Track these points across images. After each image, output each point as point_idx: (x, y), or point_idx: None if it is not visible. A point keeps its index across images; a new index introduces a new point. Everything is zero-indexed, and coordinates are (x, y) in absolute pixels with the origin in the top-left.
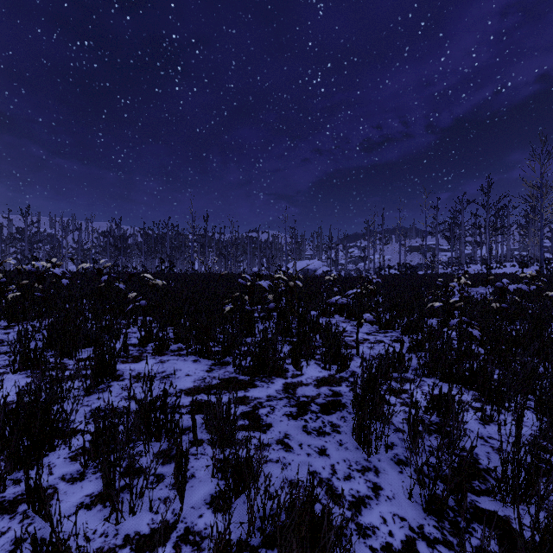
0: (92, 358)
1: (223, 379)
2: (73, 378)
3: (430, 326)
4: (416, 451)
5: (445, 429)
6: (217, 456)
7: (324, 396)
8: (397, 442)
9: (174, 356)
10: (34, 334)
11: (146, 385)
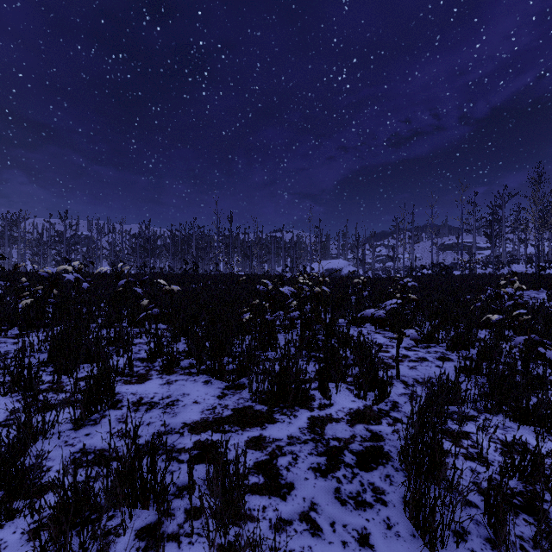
0: (89, 379)
1: (236, 409)
2: (57, 411)
3: (487, 343)
4: (501, 547)
5: (545, 515)
6: (218, 540)
7: (360, 439)
8: (470, 527)
9: (184, 375)
10: (40, 346)
11: (129, 436)
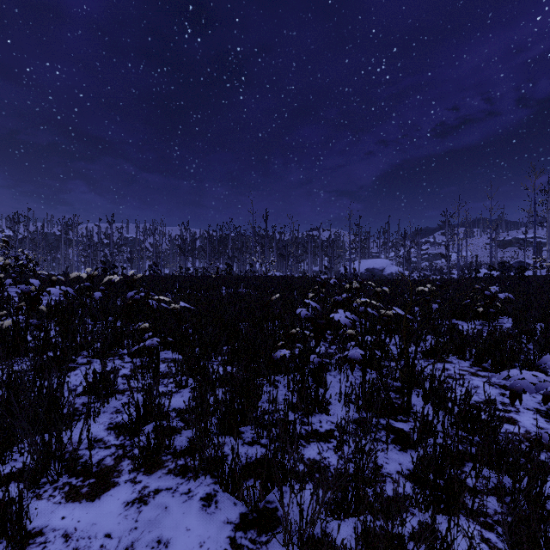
0: None
1: None
2: None
3: None
4: None
5: None
6: None
7: None
8: None
9: (173, 475)
10: None
11: None
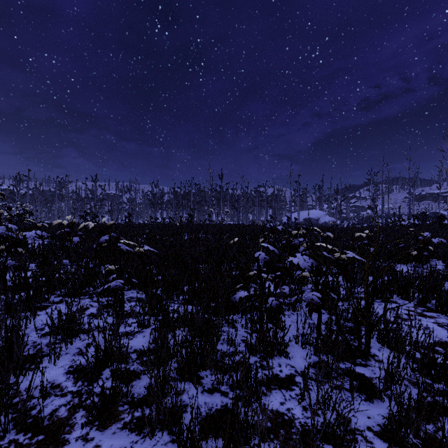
0: None
1: None
2: None
3: None
4: None
5: None
6: None
7: None
8: None
9: (128, 430)
10: None
11: None
